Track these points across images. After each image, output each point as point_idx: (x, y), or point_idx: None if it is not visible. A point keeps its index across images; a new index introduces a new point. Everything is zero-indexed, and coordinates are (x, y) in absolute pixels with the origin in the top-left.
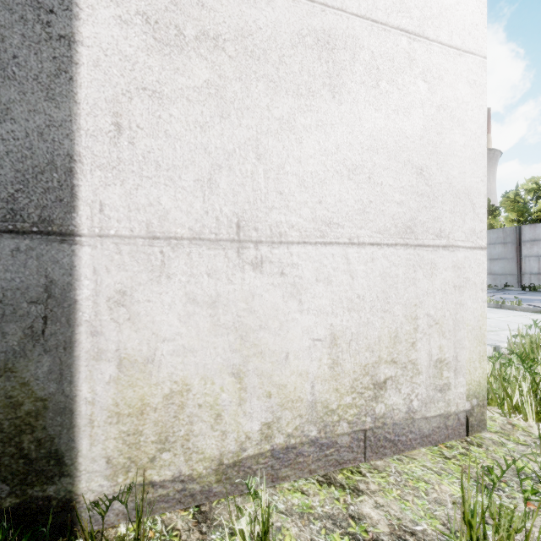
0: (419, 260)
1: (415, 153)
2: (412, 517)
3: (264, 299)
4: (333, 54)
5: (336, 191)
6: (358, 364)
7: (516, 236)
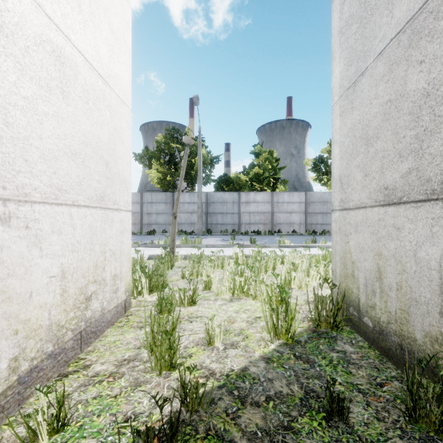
0: (107, 217)
1: (105, 152)
2: (121, 355)
3: (12, 250)
4: (63, 67)
5: (65, 166)
6: (78, 288)
7: None
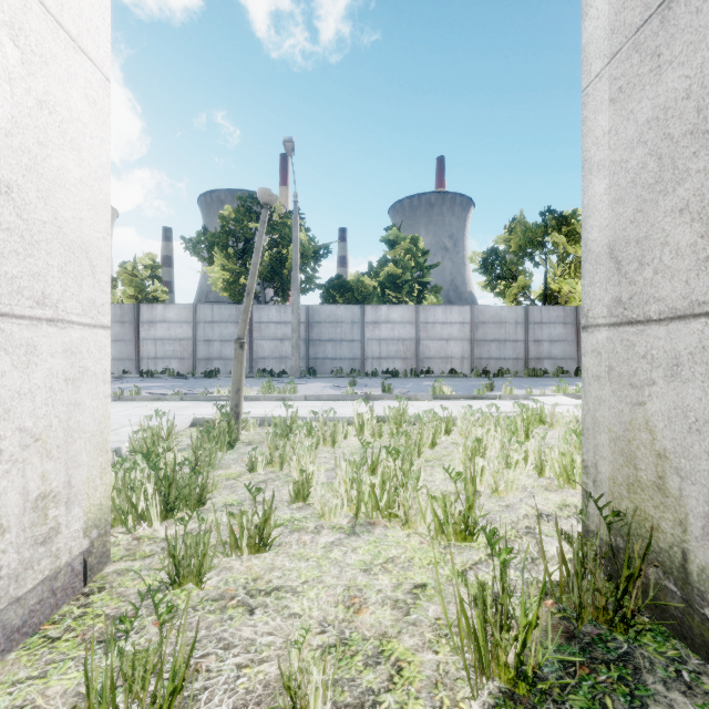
0: (5, 340)
1: None
2: None
3: None
4: None
5: None
6: None
7: (135, 315)
